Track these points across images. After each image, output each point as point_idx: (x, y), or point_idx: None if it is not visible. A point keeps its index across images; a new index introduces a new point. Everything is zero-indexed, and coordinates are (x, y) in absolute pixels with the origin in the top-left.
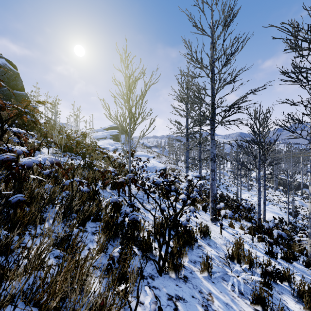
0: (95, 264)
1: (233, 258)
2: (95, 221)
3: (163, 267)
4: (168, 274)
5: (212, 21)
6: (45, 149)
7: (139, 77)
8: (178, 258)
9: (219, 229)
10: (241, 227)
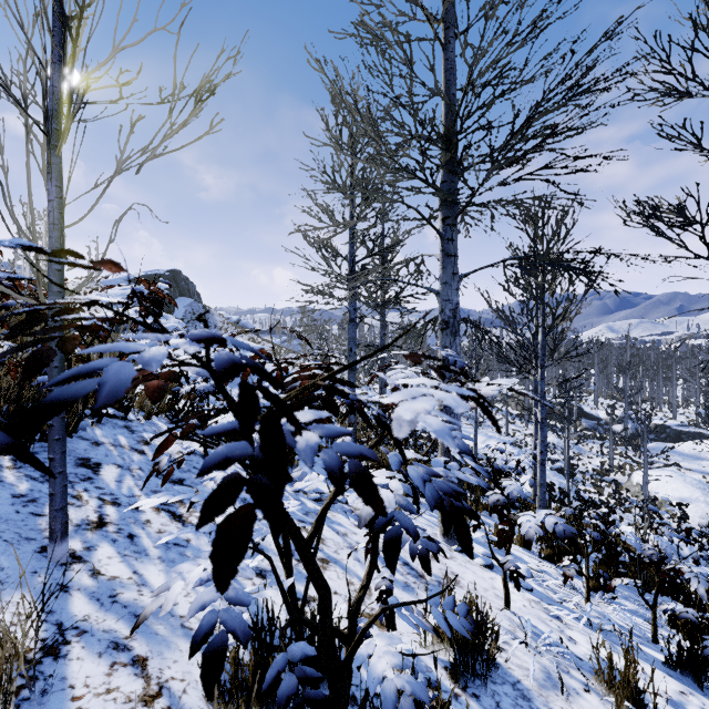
0: None
1: None
2: None
3: None
4: None
5: None
6: None
7: None
8: None
9: (481, 570)
10: (520, 540)
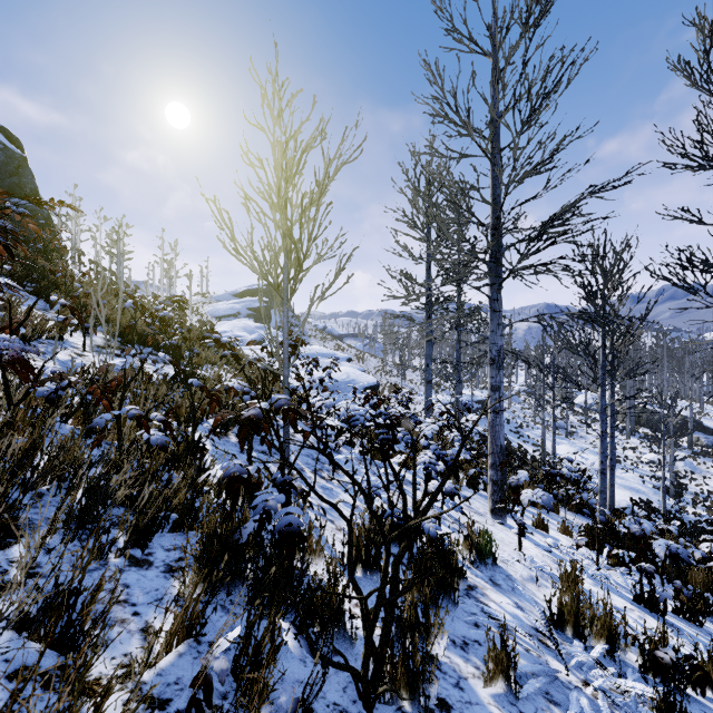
0: (157, 689)
1: (561, 622)
2: (182, 529)
3: (377, 681)
4: (393, 702)
5: (496, 14)
6: (78, 336)
7: (311, 143)
8: (419, 639)
9: (513, 535)
10: (563, 529)
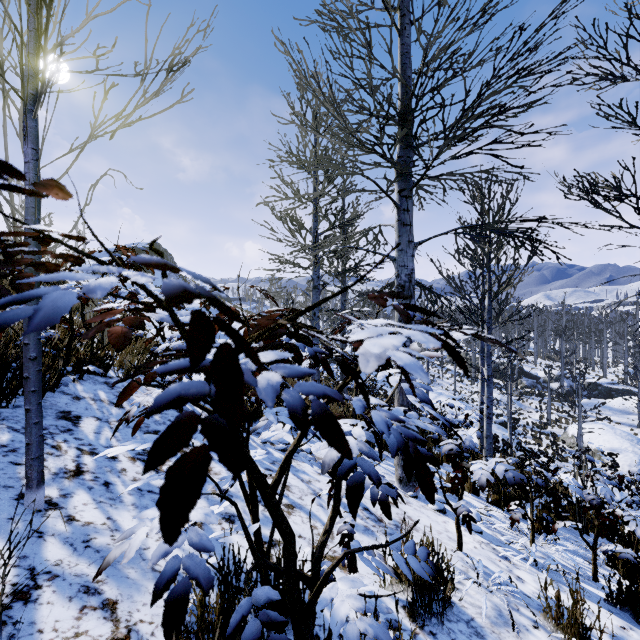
0: None
1: None
2: None
3: None
4: None
5: None
6: None
7: None
8: None
9: (434, 515)
10: (469, 486)
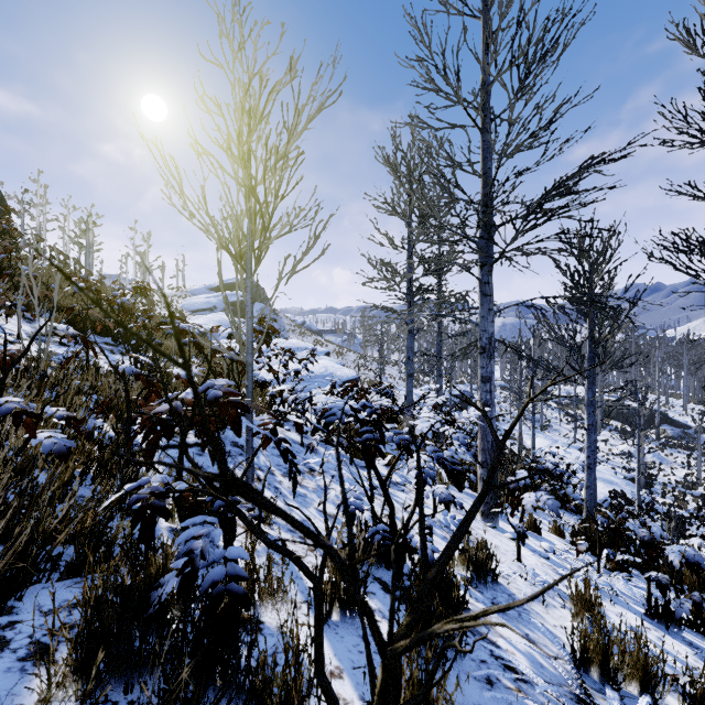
0: None
1: (585, 661)
2: (83, 572)
3: None
4: None
5: None
6: (16, 322)
7: (279, 82)
8: None
9: (507, 541)
10: (555, 529)
